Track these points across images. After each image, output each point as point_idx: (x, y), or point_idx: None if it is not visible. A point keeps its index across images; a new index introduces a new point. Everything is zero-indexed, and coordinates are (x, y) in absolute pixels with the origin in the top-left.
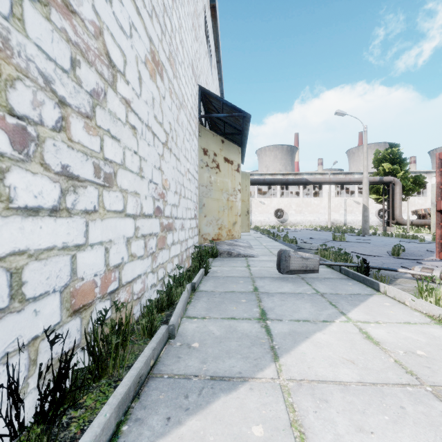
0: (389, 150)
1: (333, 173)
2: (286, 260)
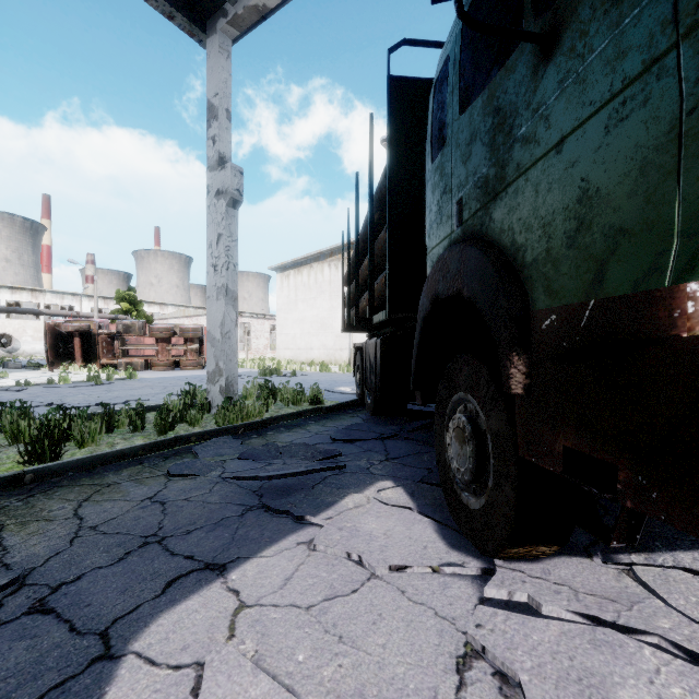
0: (128, 293)
1: (90, 295)
2: (8, 365)
